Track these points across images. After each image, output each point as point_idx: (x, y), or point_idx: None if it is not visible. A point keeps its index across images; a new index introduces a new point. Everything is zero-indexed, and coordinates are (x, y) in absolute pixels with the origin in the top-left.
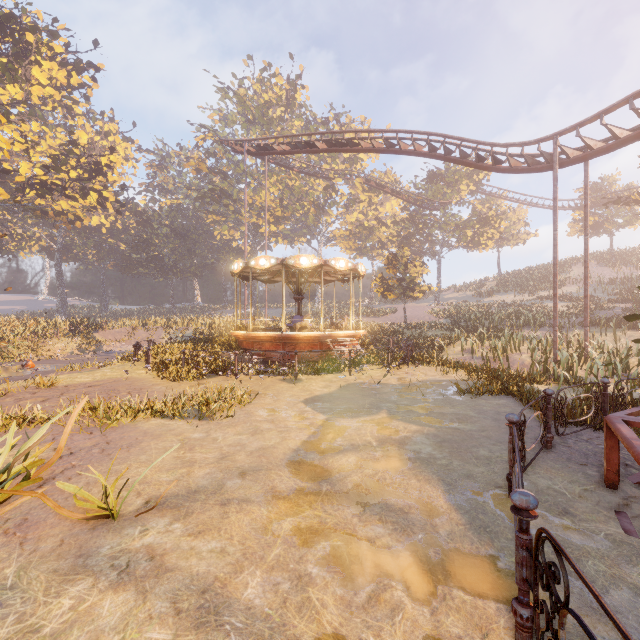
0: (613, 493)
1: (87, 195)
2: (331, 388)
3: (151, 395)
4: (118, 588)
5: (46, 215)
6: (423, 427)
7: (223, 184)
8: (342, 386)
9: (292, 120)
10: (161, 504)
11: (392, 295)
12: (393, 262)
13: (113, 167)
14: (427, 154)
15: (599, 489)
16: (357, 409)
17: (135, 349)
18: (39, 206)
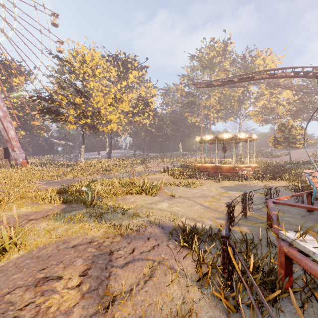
0: (307, 213)
1: (144, 114)
2: (231, 185)
3: (172, 182)
4: (178, 202)
5: (131, 122)
6: (258, 196)
7: (192, 99)
8: (236, 185)
9: (225, 61)
10: (182, 197)
11: (280, 146)
12: (282, 128)
13: (152, 102)
14: (293, 76)
15: (304, 211)
16: (237, 190)
17: (164, 169)
18: (130, 120)
